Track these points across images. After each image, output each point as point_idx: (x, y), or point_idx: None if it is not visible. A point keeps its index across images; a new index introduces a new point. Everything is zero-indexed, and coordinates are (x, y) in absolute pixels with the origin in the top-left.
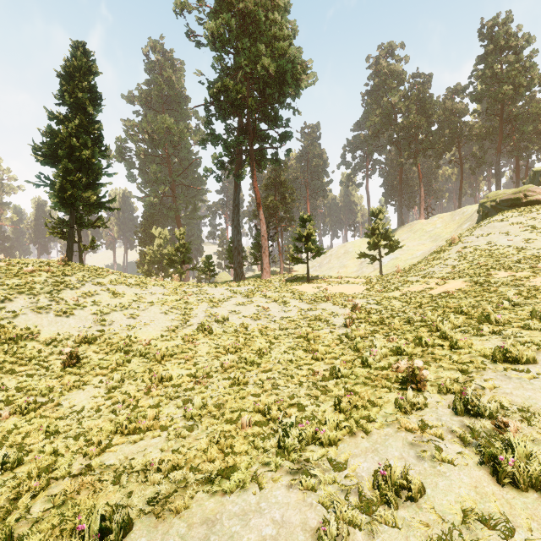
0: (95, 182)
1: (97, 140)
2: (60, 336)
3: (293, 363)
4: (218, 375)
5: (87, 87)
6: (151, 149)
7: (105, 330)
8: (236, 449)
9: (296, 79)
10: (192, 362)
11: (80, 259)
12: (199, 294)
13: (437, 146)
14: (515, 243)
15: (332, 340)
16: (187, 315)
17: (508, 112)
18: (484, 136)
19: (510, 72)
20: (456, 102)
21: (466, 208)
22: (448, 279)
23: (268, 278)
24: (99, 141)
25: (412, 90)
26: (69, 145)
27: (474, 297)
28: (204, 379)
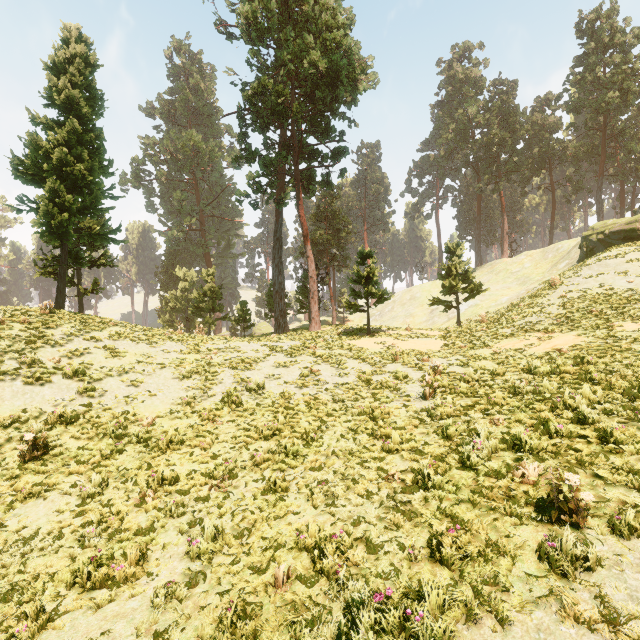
0: (95, 206)
1: (96, 152)
2: (26, 413)
3: (355, 457)
4: (246, 474)
5: (83, 83)
6: (175, 172)
7: (93, 403)
8: (263, 638)
9: (353, 79)
10: (210, 451)
11: (80, 306)
12: (228, 352)
13: (523, 169)
14: (637, 286)
15: (408, 419)
16: (209, 381)
17: (612, 126)
18: (582, 156)
19: (615, 75)
20: (546, 115)
21: (561, 243)
22: (554, 332)
23: (317, 330)
24: (99, 153)
25: (492, 100)
26: (58, 157)
27: (600, 358)
28: (226, 482)
